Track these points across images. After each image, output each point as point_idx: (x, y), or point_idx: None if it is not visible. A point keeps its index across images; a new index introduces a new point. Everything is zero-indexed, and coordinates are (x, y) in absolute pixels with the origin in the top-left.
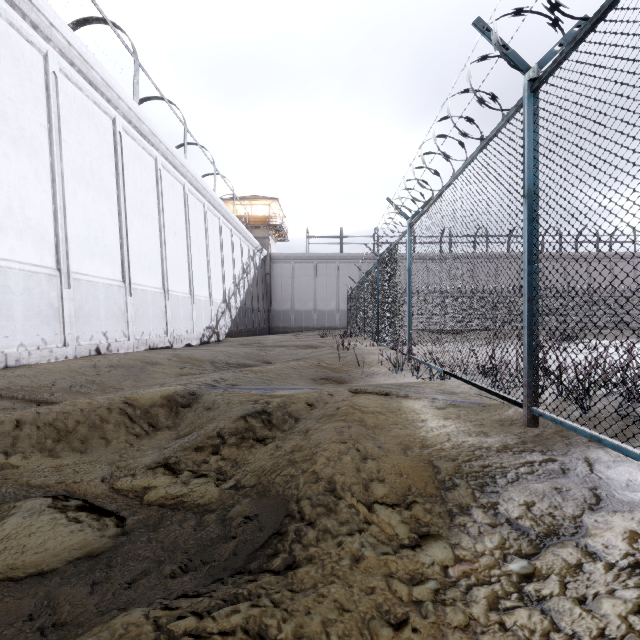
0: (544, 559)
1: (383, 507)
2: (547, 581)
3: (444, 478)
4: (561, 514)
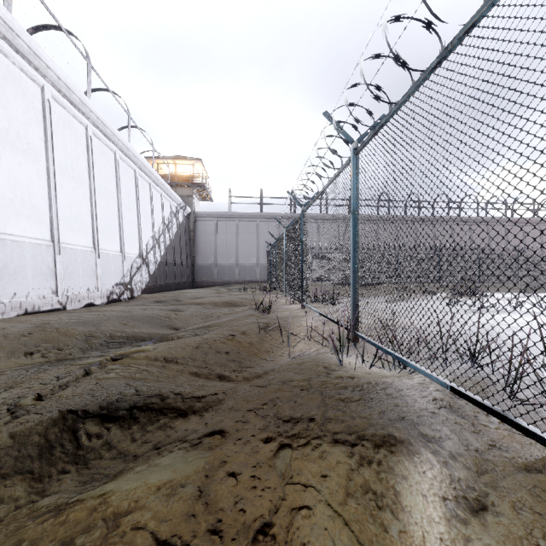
0: None
1: None
2: None
3: None
4: None
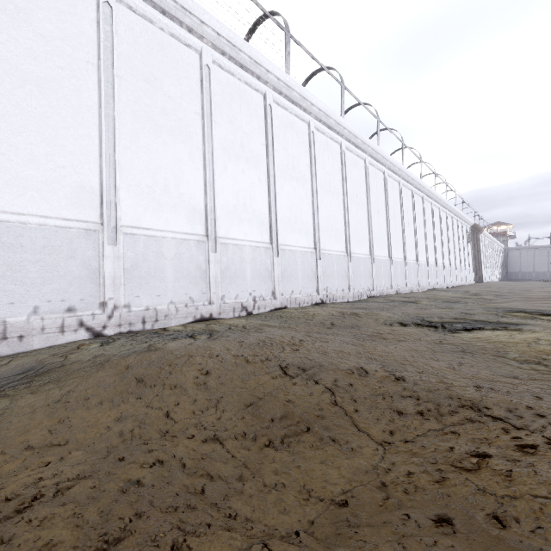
0: None
1: None
2: None
3: None
4: None
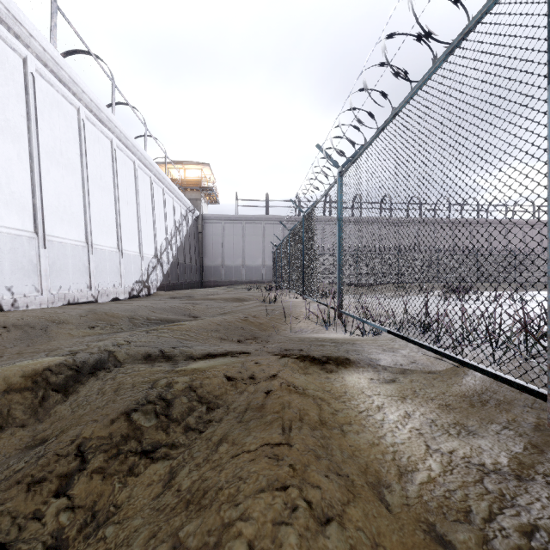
0: None
1: None
2: None
3: None
4: None
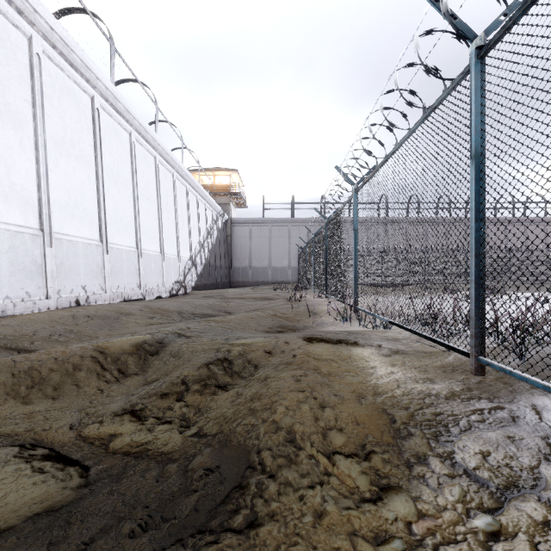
0: (508, 515)
1: (342, 457)
2: (515, 541)
3: (399, 426)
4: (518, 465)
